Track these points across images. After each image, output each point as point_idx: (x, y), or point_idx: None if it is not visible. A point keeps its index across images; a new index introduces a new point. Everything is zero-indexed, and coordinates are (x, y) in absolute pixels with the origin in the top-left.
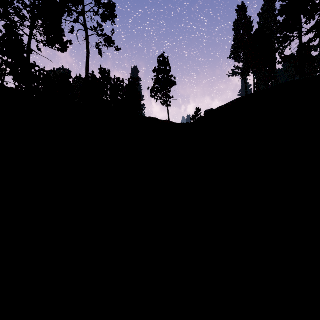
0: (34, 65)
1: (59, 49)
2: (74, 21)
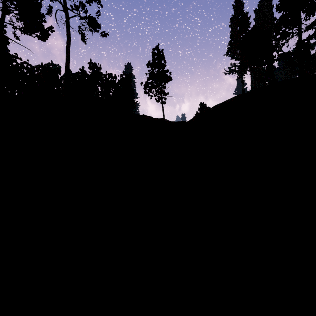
0: (15, 57)
1: (40, 37)
2: None
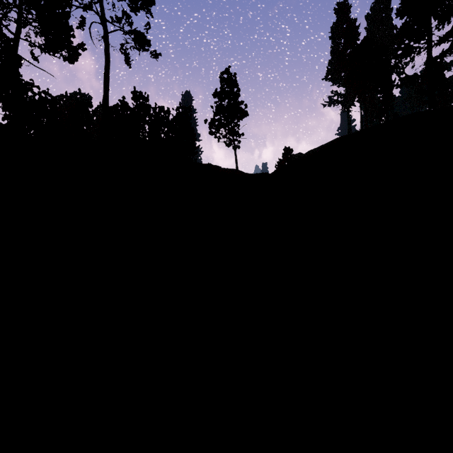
0: (30, 84)
1: (66, 58)
2: (83, 7)
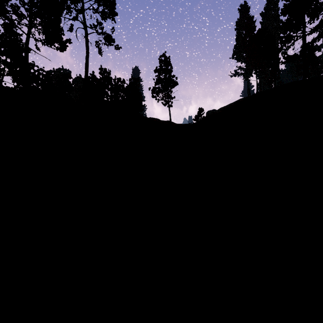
0: (33, 64)
1: (58, 48)
2: (73, 19)
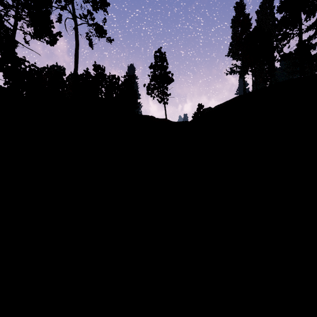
0: (23, 60)
1: (48, 42)
2: (60, 8)
